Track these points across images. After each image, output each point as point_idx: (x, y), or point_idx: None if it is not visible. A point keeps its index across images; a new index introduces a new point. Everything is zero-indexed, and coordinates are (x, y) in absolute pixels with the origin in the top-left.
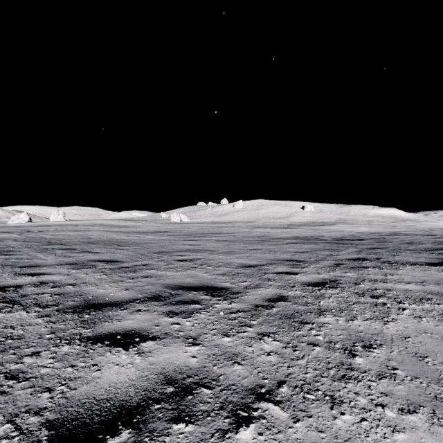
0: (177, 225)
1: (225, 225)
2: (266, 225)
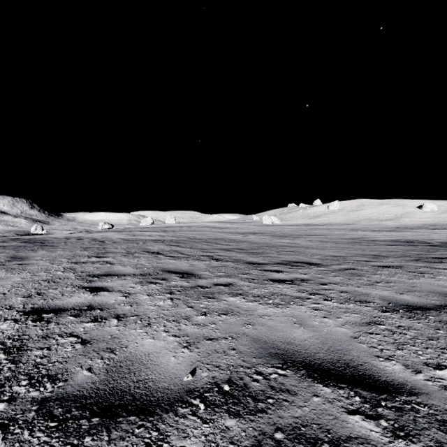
0: (269, 227)
1: (318, 228)
2: (367, 227)
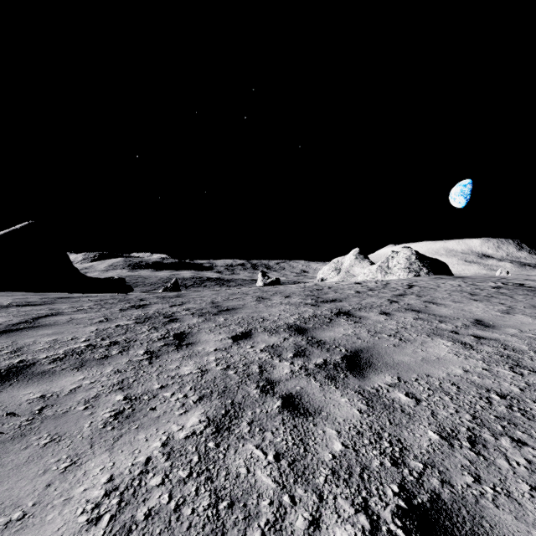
0: None
1: None
2: None
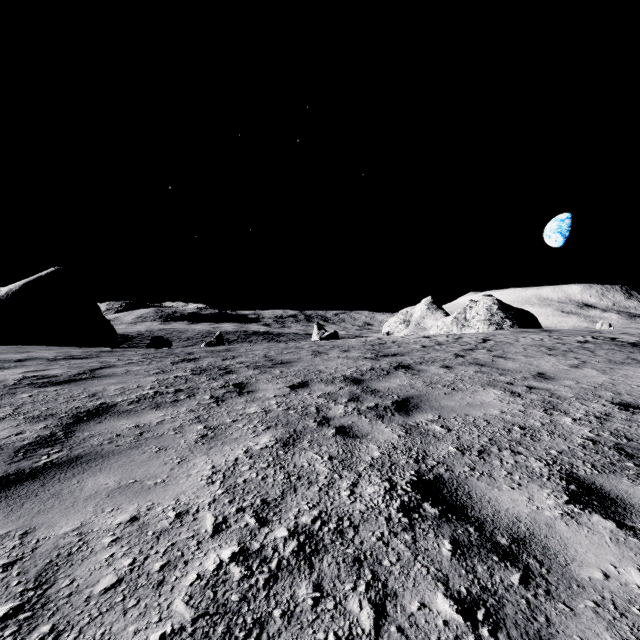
0: None
1: None
2: None
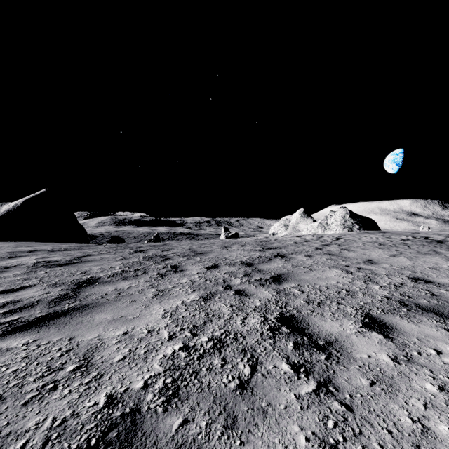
0: None
1: None
2: None
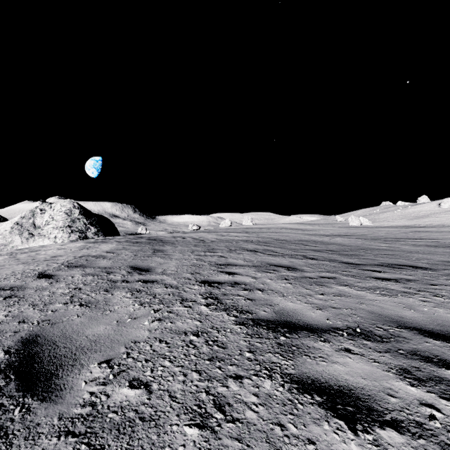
0: (358, 229)
1: (424, 230)
2: None
